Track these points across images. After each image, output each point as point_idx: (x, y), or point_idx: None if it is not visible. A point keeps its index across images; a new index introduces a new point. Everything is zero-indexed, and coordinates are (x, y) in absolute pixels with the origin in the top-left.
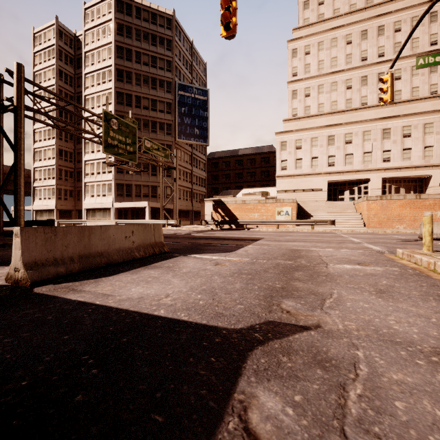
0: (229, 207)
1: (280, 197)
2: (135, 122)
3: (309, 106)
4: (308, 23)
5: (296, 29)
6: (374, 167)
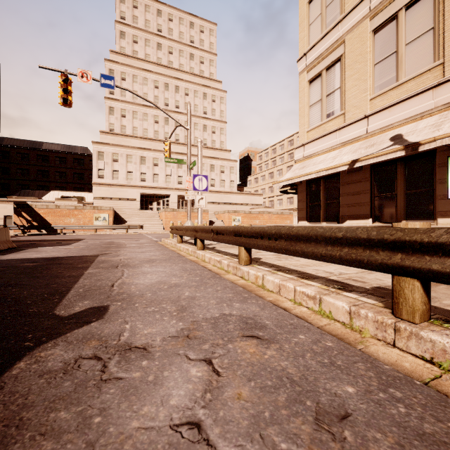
0: (38, 211)
1: (98, 203)
2: None
3: (125, 126)
4: (124, 53)
5: (113, 52)
6: (173, 187)
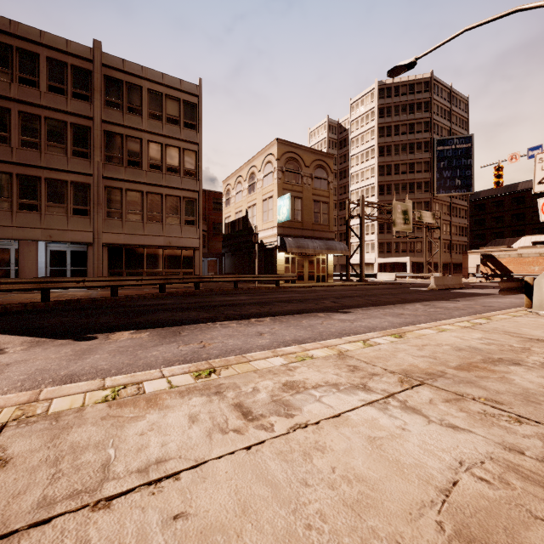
0: (500, 261)
1: None
2: (410, 202)
3: None
4: None
5: None
6: None
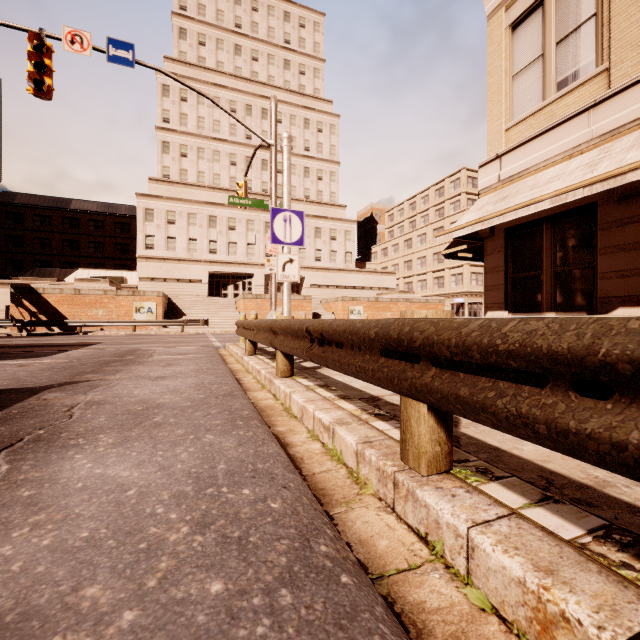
0: (47, 298)
1: (145, 287)
2: None
3: (187, 170)
4: (185, 60)
5: (169, 58)
6: (258, 261)
